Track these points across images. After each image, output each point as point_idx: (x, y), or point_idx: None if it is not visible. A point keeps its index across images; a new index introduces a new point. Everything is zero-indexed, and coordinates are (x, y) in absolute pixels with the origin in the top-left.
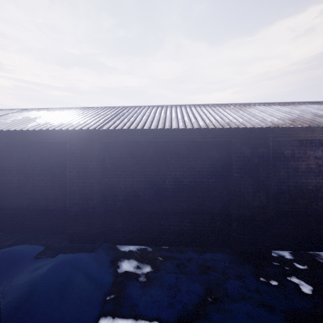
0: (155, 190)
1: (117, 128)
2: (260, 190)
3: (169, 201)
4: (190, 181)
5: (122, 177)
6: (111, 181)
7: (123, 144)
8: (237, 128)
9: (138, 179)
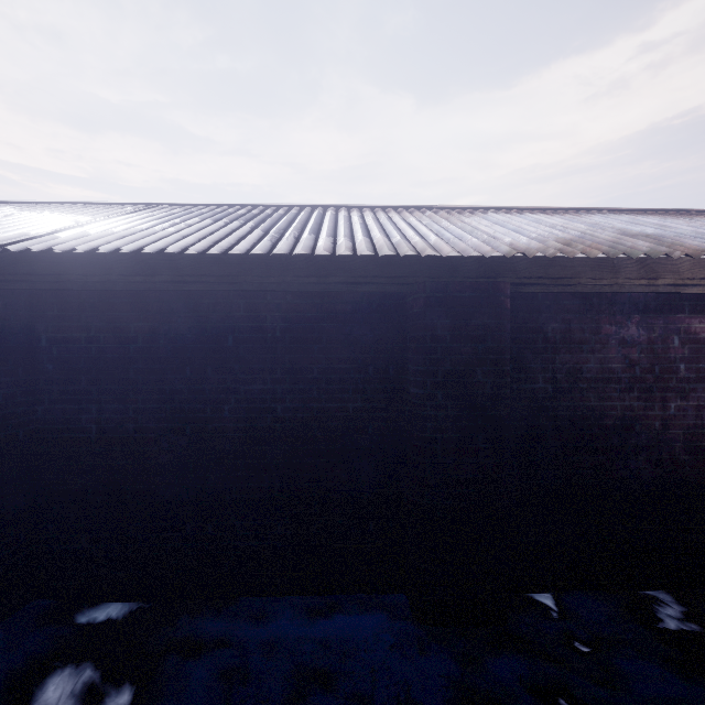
0: (192, 437)
1: (59, 251)
2: (477, 432)
3: (233, 468)
4: (293, 409)
5: (90, 401)
6: (57, 413)
7: (93, 300)
8: (416, 257)
9: (140, 405)
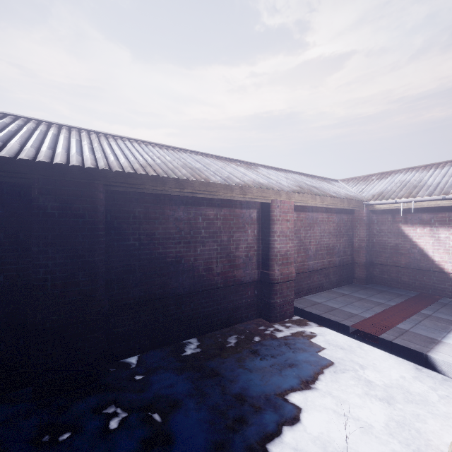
0: None
1: None
2: (78, 272)
3: None
4: None
5: None
6: None
7: None
8: (33, 161)
9: None
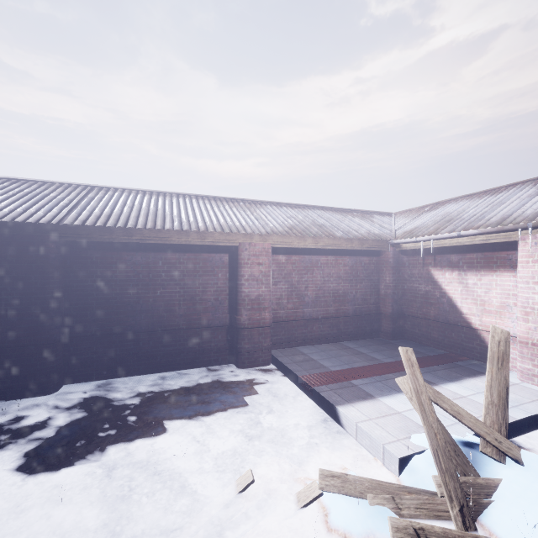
0: None
1: None
2: (31, 305)
3: None
4: None
5: None
6: None
7: None
8: None
9: None
